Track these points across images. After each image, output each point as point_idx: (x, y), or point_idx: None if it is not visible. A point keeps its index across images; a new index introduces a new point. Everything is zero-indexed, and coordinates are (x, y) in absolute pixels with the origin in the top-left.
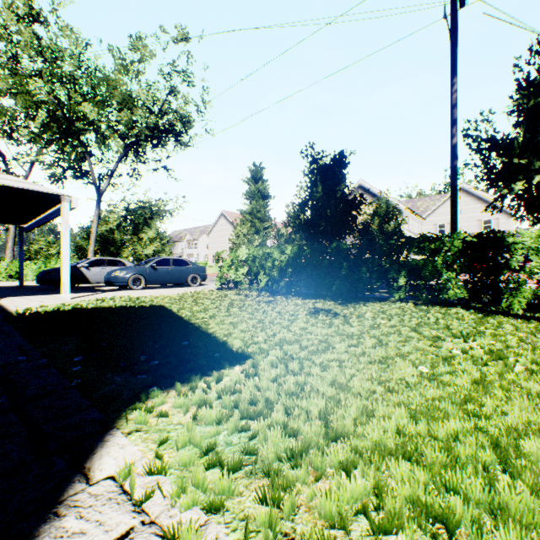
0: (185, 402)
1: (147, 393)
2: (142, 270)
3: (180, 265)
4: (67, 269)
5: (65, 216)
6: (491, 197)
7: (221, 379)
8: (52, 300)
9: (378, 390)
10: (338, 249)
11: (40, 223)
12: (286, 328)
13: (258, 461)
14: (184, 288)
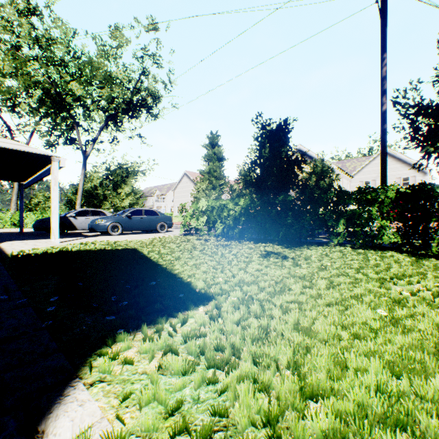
0: (150, 348)
1: (113, 337)
2: (119, 219)
3: (151, 215)
4: (57, 218)
5: (54, 173)
6: (409, 159)
7: (186, 321)
8: (44, 244)
9: (344, 336)
10: (285, 200)
11: (36, 180)
12: (243, 270)
13: (229, 425)
14: (154, 234)
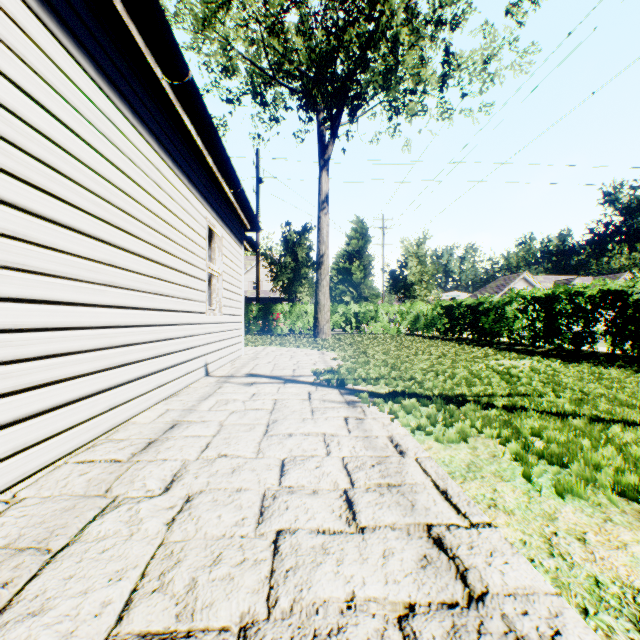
0: None
1: None
2: None
3: None
4: None
5: None
6: None
7: None
8: None
9: None
10: None
11: None
12: None
13: None
14: None
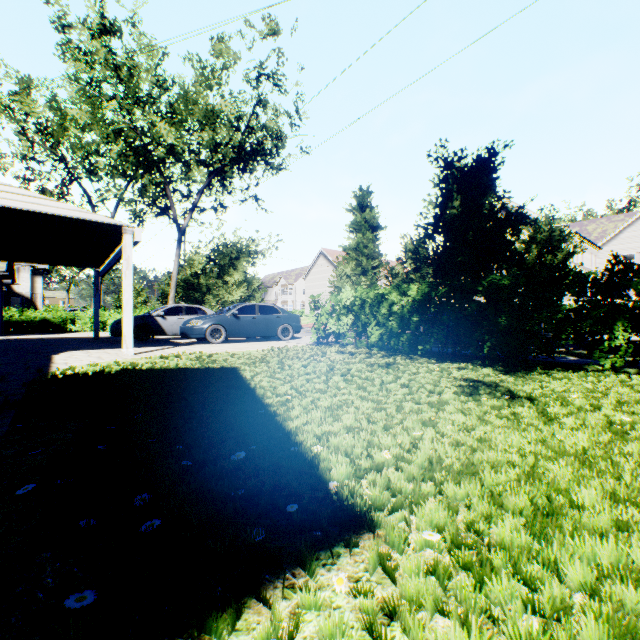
0: None
1: None
2: (221, 319)
3: (268, 313)
4: (129, 318)
5: (126, 252)
6: None
7: (291, 635)
8: (111, 356)
9: None
10: (495, 285)
11: (111, 264)
12: (431, 426)
13: None
14: (272, 343)
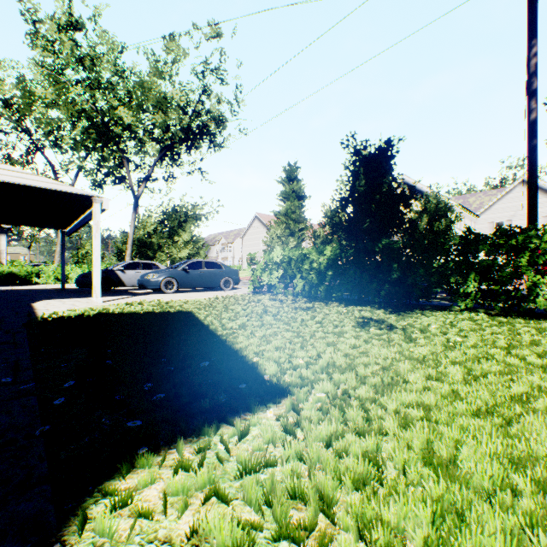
0: (184, 486)
1: (131, 459)
2: (174, 273)
3: (213, 268)
4: (98, 272)
5: (96, 217)
6: None
7: (246, 432)
8: (84, 304)
9: (521, 484)
10: (388, 248)
11: (78, 226)
12: (332, 345)
13: None
14: (216, 292)
